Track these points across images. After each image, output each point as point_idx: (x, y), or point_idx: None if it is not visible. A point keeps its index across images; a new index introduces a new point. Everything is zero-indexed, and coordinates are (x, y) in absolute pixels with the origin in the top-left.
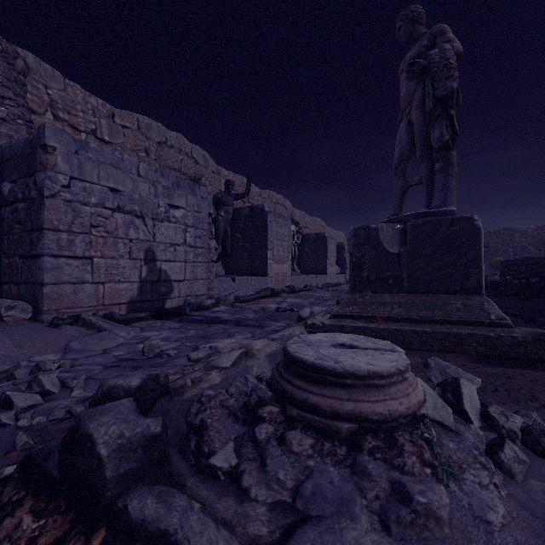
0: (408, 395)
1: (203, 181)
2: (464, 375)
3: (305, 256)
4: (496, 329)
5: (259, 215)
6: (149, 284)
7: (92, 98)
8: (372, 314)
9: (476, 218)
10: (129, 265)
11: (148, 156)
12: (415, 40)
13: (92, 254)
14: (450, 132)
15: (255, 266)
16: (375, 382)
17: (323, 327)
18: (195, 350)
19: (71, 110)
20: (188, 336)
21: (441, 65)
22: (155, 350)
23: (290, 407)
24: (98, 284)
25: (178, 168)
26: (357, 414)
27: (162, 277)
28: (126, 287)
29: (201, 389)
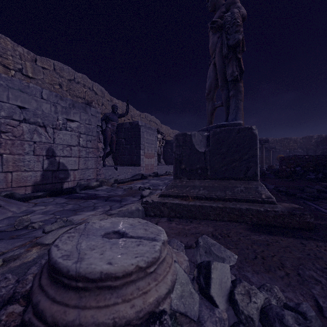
0: (146, 293)
1: (93, 104)
2: (224, 252)
3: (168, 154)
4: (265, 205)
5: (135, 127)
6: (50, 172)
7: (19, 47)
8: (186, 194)
9: (254, 128)
10: (33, 159)
11: (61, 88)
12: (218, 8)
13: (2, 151)
14: (239, 70)
15: (133, 160)
16: (108, 284)
17: (152, 203)
18: (54, 223)
19: (3, 54)
20: (64, 210)
21: (232, 23)
22: (24, 223)
23: (29, 308)
24: (7, 173)
25: (83, 96)
26: (76, 326)
27: (60, 167)
28: (31, 174)
29: (8, 268)
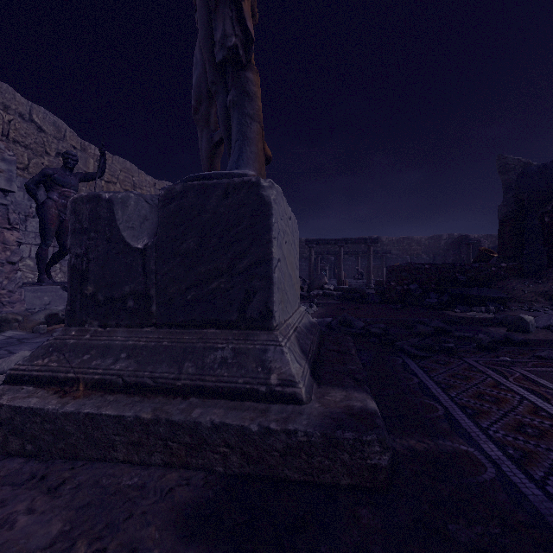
0: None
1: None
2: None
3: None
4: (273, 409)
5: None
6: None
7: None
8: (75, 374)
9: (264, 184)
10: None
11: None
12: None
13: None
14: (241, 33)
15: None
16: None
17: None
18: None
19: None
20: None
21: None
22: None
23: None
24: None
25: (2, 131)
26: None
27: None
28: None
29: None
